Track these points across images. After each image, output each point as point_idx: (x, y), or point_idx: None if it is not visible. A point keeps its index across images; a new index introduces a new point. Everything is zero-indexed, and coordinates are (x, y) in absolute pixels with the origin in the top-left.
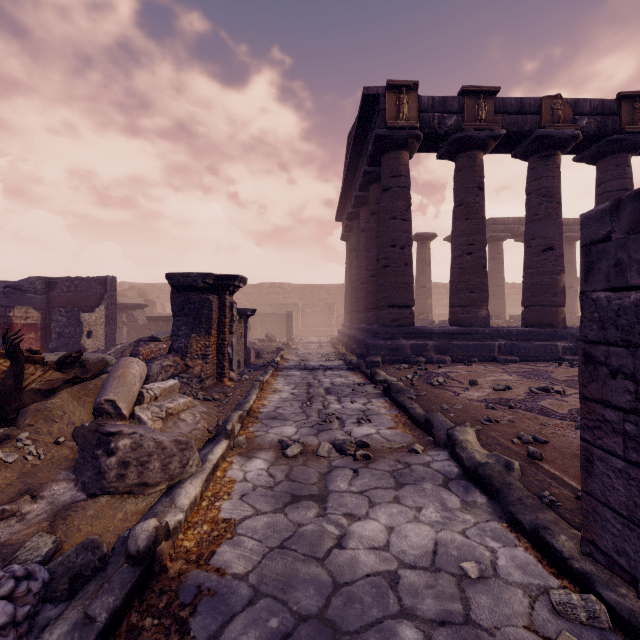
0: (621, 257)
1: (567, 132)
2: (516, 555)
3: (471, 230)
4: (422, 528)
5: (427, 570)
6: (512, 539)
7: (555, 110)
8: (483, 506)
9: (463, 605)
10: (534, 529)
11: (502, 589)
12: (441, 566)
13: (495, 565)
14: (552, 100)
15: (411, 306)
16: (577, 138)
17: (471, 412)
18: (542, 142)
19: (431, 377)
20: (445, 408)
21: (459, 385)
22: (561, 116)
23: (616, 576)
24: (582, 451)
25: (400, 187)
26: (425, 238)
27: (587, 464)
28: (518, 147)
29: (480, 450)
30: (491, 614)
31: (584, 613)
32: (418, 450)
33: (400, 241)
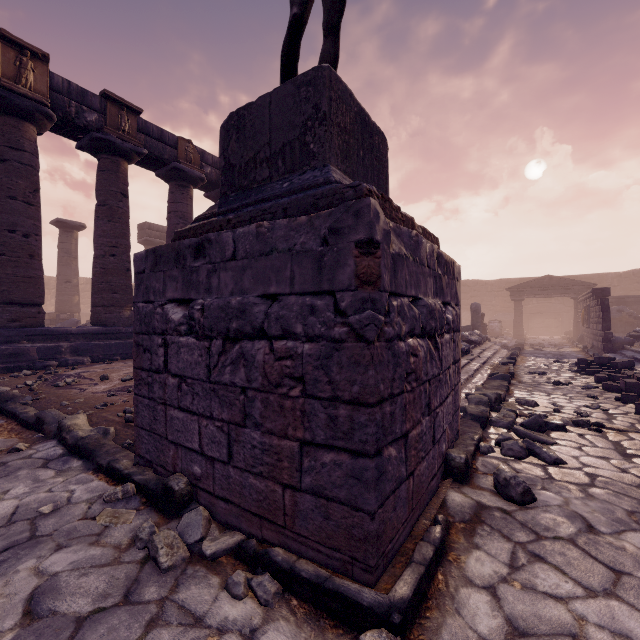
0: (148, 284)
1: (197, 173)
2: (91, 486)
3: (115, 233)
4: (5, 503)
5: (1, 527)
6: (92, 478)
7: (188, 152)
8: (77, 468)
9: (32, 532)
10: (108, 464)
11: (71, 508)
12: (18, 519)
13: (71, 498)
14: (186, 143)
15: (40, 304)
16: (204, 180)
17: (92, 402)
18: (179, 173)
19: (60, 379)
20: (65, 404)
21: (89, 382)
22: (193, 159)
23: (148, 467)
24: (135, 401)
25: (23, 164)
26: (71, 226)
27: (136, 408)
28: (161, 169)
29: (87, 429)
30: (55, 525)
31: (122, 494)
32: (21, 448)
33: (23, 227)
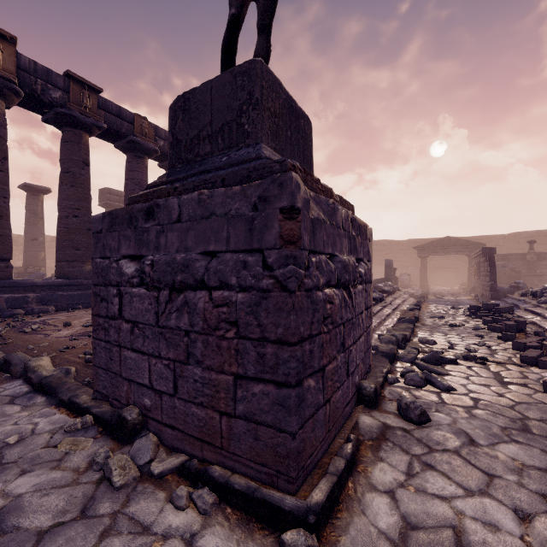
0: (105, 242)
1: (151, 146)
2: (53, 418)
3: (77, 197)
4: None
5: None
6: (55, 412)
7: (144, 127)
8: (41, 403)
9: None
10: (69, 399)
11: (34, 439)
12: None
13: (35, 430)
14: (142, 119)
15: (8, 259)
16: (157, 152)
17: (55, 346)
18: (135, 146)
19: (26, 326)
20: (31, 348)
21: (53, 328)
22: (147, 133)
23: (105, 401)
24: (93, 344)
25: None
26: (37, 190)
27: (95, 350)
28: (119, 142)
29: (50, 369)
30: (20, 453)
31: (81, 424)
32: None
33: None
